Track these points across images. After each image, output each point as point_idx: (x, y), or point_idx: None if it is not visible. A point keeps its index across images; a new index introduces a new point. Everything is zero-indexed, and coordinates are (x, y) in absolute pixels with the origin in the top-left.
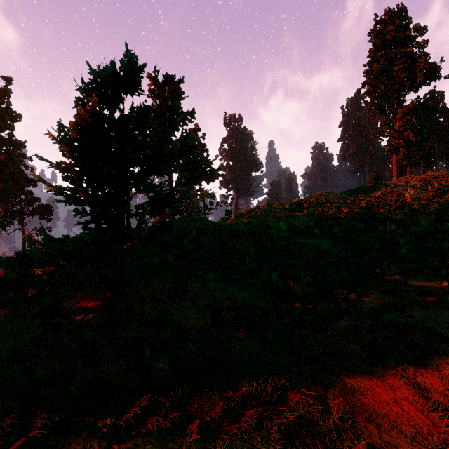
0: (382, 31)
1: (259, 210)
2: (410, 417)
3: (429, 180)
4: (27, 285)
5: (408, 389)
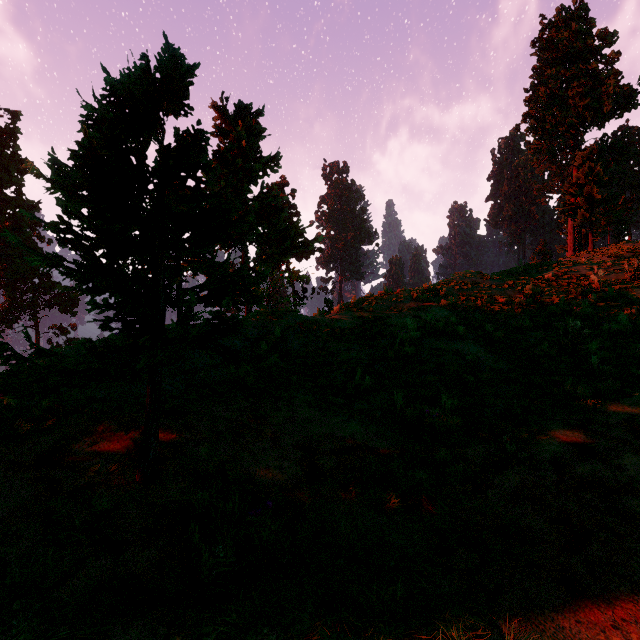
0: (551, 40)
1: (375, 299)
2: None
3: (622, 256)
4: (20, 415)
5: (635, 600)
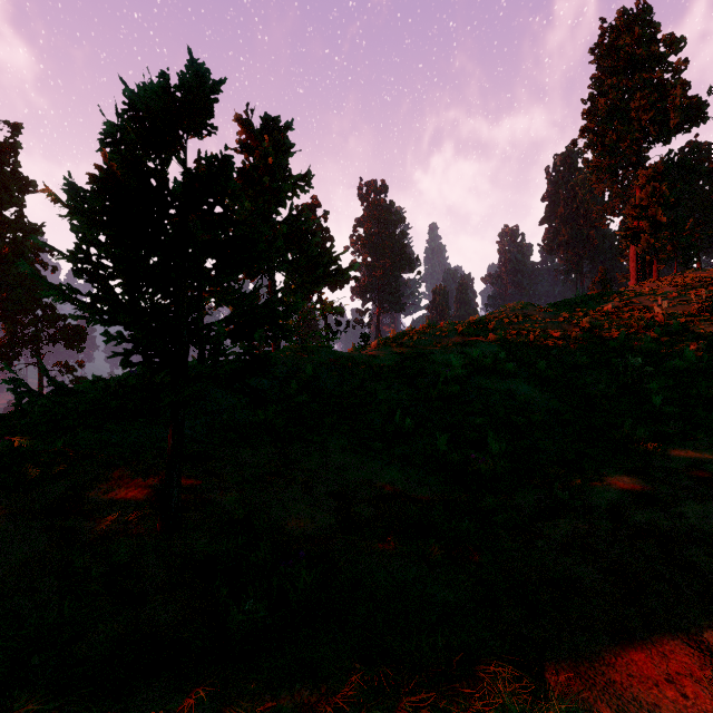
0: (612, 46)
1: (416, 333)
2: (701, 712)
3: (689, 285)
4: (28, 460)
5: (690, 654)
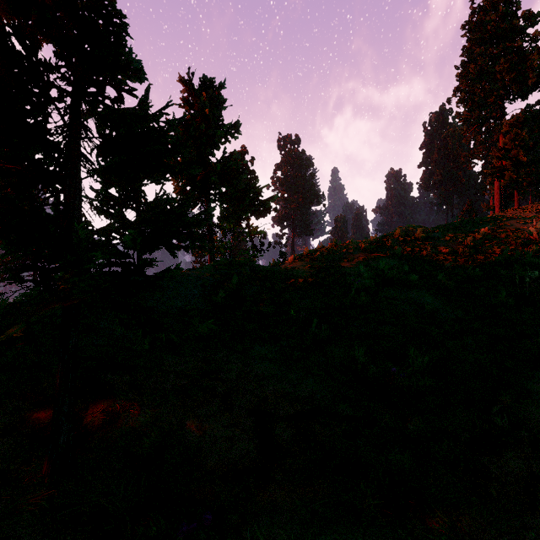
0: (480, 22)
1: (326, 250)
2: None
3: None
4: None
5: None
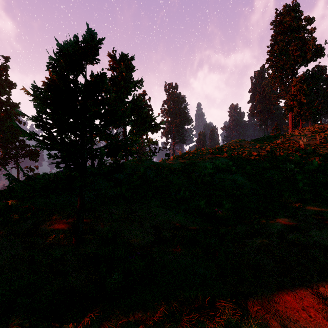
0: (281, 21)
1: (191, 153)
2: (317, 323)
3: (316, 131)
4: (14, 211)
5: (313, 297)
